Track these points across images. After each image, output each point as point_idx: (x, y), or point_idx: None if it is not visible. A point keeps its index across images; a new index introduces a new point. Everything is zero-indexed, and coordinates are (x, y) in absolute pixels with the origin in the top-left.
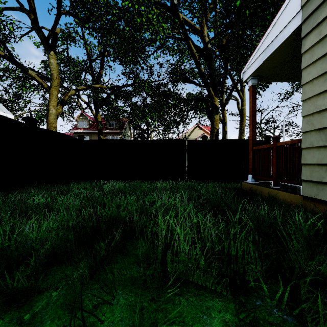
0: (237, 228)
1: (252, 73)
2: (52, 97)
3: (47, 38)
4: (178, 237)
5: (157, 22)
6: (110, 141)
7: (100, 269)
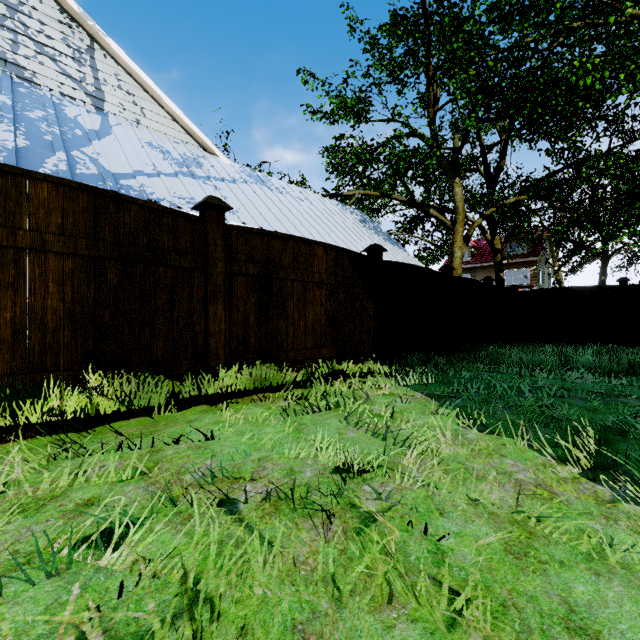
0: None
1: None
2: (458, 237)
3: (451, 163)
4: None
5: None
6: (559, 290)
7: None
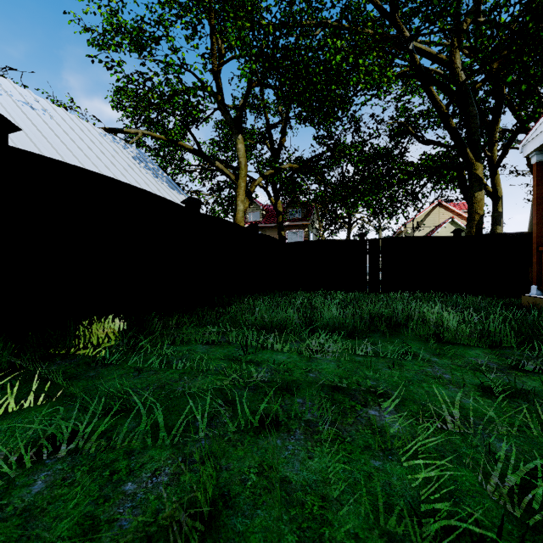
0: (497, 319)
1: (536, 148)
2: (240, 191)
3: (235, 119)
4: (443, 325)
5: (380, 74)
6: (317, 242)
7: (390, 335)
